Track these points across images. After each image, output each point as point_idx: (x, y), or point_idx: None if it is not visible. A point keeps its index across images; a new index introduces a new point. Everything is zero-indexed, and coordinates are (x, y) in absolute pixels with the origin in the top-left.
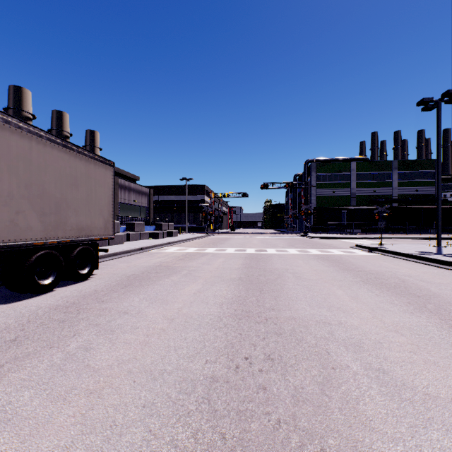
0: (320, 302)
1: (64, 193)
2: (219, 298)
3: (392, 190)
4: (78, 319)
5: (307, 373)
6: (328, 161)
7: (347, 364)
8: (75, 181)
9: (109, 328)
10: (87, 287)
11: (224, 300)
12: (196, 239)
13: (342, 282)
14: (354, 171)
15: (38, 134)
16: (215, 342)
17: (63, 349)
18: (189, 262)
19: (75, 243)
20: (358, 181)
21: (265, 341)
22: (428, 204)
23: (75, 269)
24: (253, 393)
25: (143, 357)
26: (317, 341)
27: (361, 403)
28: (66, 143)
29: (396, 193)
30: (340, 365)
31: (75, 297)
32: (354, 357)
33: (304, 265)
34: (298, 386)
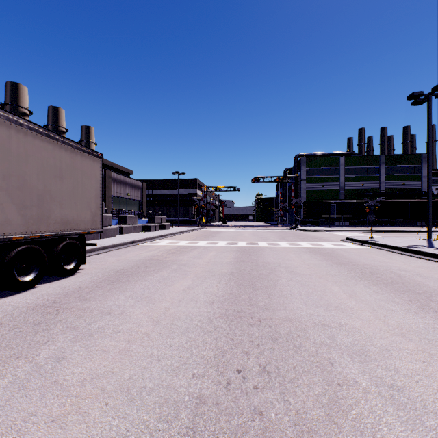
0: (316, 300)
1: (47, 185)
2: (209, 295)
3: (379, 184)
4: (55, 321)
5: (310, 391)
6: (318, 156)
7: (354, 378)
8: (60, 172)
9: (87, 332)
10: (72, 284)
11: (214, 298)
12: (188, 231)
13: (337, 278)
14: (343, 165)
15: (18, 122)
16: (203, 349)
17: (32, 360)
18: (180, 256)
19: (60, 237)
20: (346, 176)
21: (259, 348)
22: (414, 198)
23: (59, 264)
24: (247, 420)
25: (121, 369)
26: (317, 348)
27: (379, 435)
28: (49, 133)
29: (384, 187)
30: (347, 380)
31: (57, 295)
32: (362, 368)
33: (296, 258)
34: (300, 410)
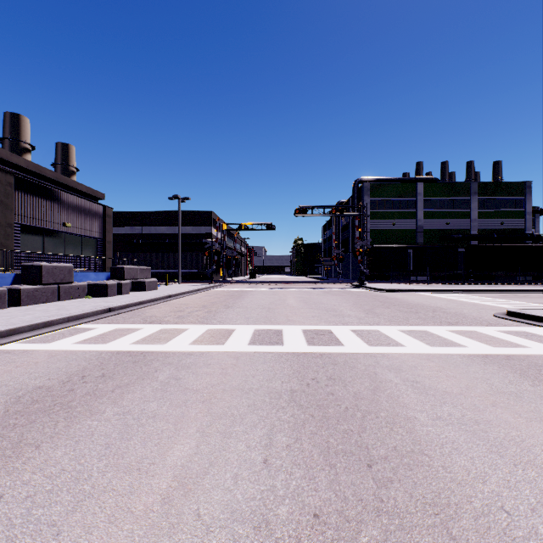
0: None
1: None
2: None
3: (470, 222)
4: None
5: None
6: (386, 181)
7: None
8: None
9: None
10: None
11: None
12: (187, 294)
13: None
14: (421, 195)
15: None
16: None
17: None
18: None
19: None
20: (426, 210)
21: None
22: (516, 242)
23: None
24: None
25: None
26: None
27: None
28: None
29: (476, 227)
30: None
31: None
32: None
33: None
34: None
